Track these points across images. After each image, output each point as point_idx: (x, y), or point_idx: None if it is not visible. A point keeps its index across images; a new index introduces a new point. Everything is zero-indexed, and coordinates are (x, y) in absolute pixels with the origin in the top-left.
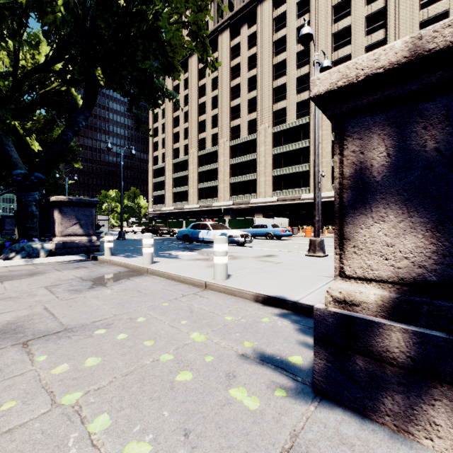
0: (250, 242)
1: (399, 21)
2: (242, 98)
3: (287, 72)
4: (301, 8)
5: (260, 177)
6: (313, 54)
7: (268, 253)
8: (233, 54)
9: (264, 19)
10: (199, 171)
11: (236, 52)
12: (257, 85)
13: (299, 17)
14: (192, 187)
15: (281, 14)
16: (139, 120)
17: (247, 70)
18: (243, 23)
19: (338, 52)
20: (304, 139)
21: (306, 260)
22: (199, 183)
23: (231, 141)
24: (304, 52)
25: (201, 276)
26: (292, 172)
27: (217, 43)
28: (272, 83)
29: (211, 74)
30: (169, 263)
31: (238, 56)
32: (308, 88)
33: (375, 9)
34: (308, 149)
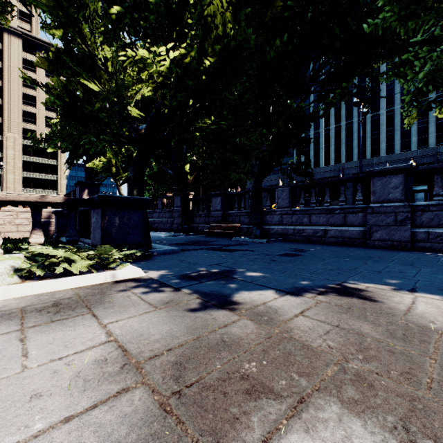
0: None
1: (11, 102)
2: None
3: None
4: None
5: None
6: None
7: None
8: None
9: None
10: None
11: None
12: None
13: None
14: None
15: None
16: None
17: None
18: None
19: None
20: None
21: None
22: None
23: None
24: None
25: None
26: None
27: None
28: None
29: None
30: None
31: None
32: None
33: None
34: None
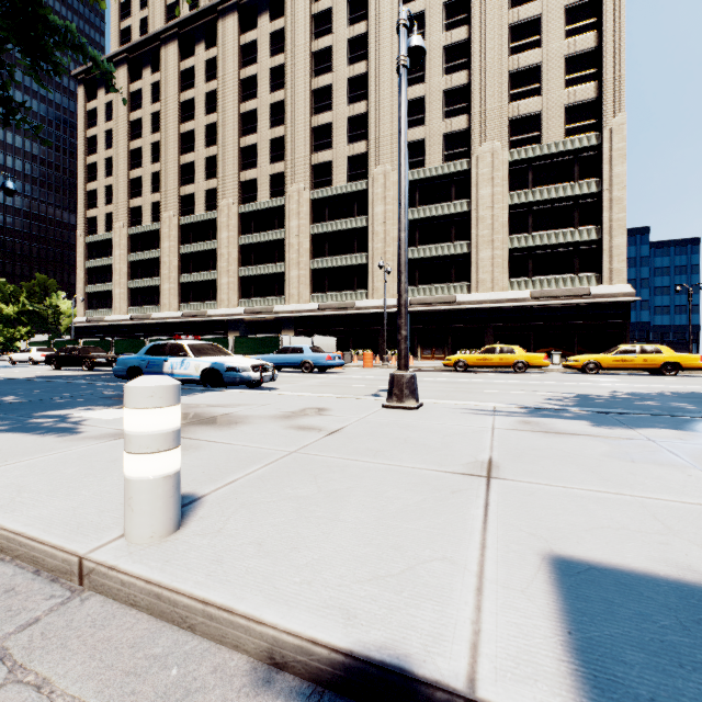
0: (271, 380)
1: (486, 64)
2: (260, 134)
3: (333, 106)
4: (356, 11)
5: (290, 269)
6: (373, 85)
7: (309, 405)
8: (245, 57)
9: (297, 12)
10: (181, 252)
11: (249, 56)
12: (287, 119)
13: (352, 23)
14: (169, 279)
15: (324, 11)
16: (7, 101)
17: (269, 90)
18: (261, 8)
19: (408, 90)
20: (359, 215)
21: (391, 420)
22: (183, 274)
23: (242, 205)
24: (360, 79)
25: (83, 520)
26: (342, 265)
27: (216, 32)
28: (311, 118)
29: (206, 84)
30: (18, 458)
31: (254, 64)
32: (365, 137)
33: (456, 39)
34: (366, 231)
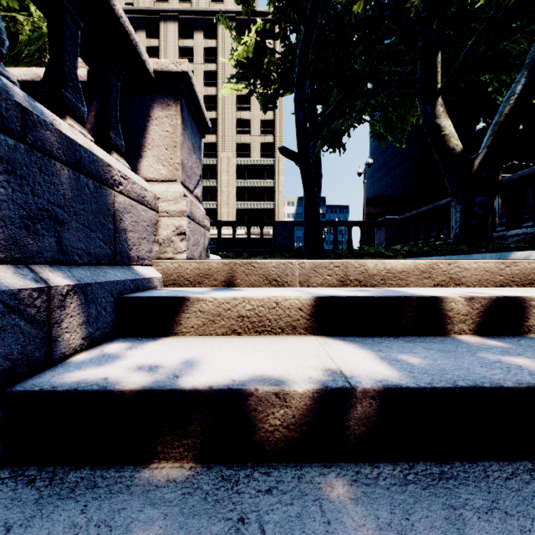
0: None
1: (225, 112)
2: None
3: None
4: (152, 54)
5: None
6: None
7: None
8: None
9: None
10: None
11: None
12: None
13: None
14: None
15: None
16: None
17: None
18: None
19: None
20: None
21: None
22: None
23: None
24: None
25: None
26: None
27: None
28: None
29: None
30: None
31: None
32: None
33: (210, 93)
34: None
